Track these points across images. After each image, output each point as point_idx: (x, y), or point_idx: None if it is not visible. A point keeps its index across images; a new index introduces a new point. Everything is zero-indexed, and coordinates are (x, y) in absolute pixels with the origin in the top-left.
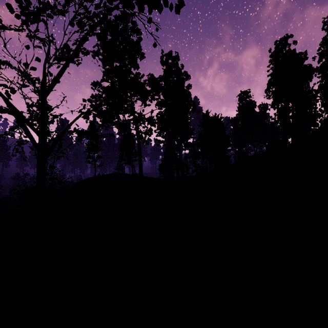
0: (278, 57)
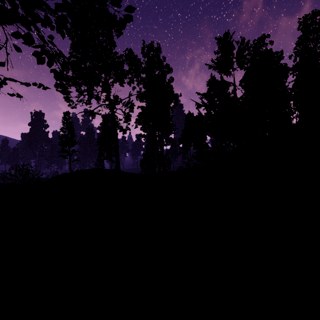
0: (256, 55)
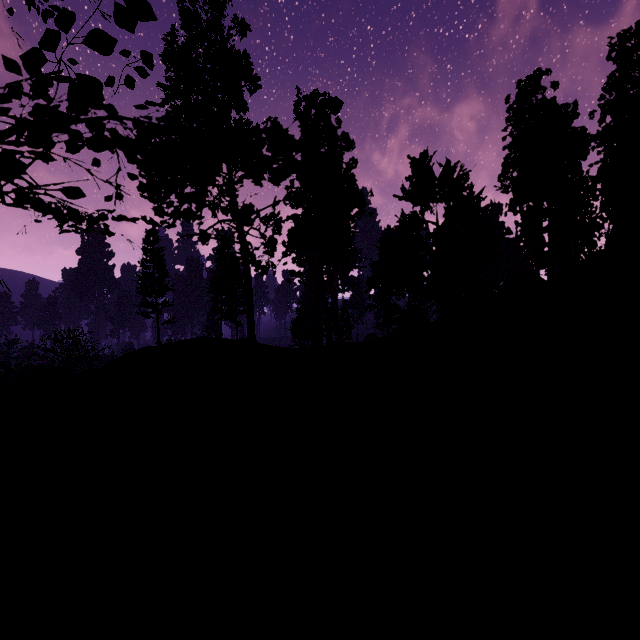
0: (522, 111)
